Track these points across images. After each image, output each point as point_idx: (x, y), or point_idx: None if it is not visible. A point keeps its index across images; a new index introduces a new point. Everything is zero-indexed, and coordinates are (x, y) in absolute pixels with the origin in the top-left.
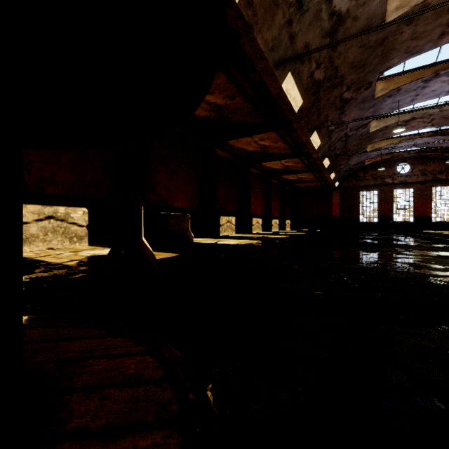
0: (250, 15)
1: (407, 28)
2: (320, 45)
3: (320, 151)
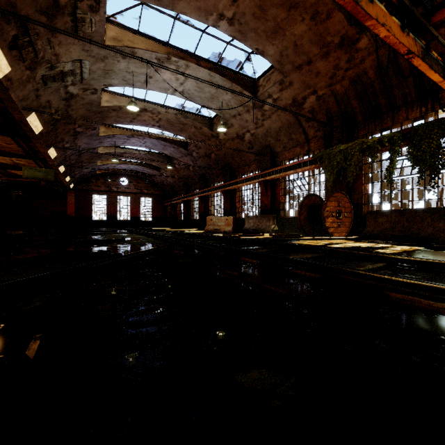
0: (8, 84)
1: (114, 112)
2: (59, 102)
3: (57, 160)
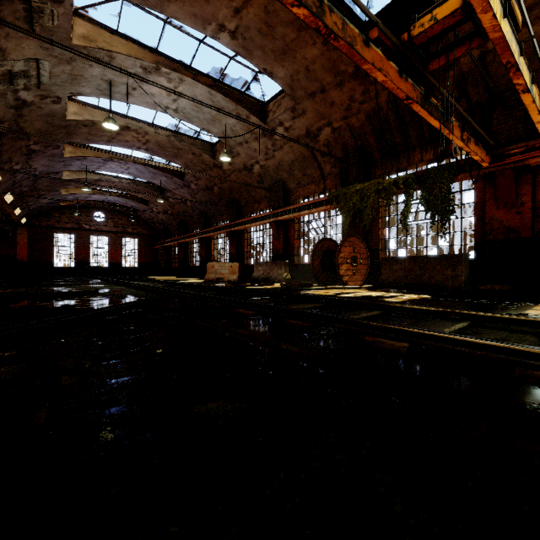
0: None
1: (85, 128)
2: (5, 110)
3: (2, 187)
